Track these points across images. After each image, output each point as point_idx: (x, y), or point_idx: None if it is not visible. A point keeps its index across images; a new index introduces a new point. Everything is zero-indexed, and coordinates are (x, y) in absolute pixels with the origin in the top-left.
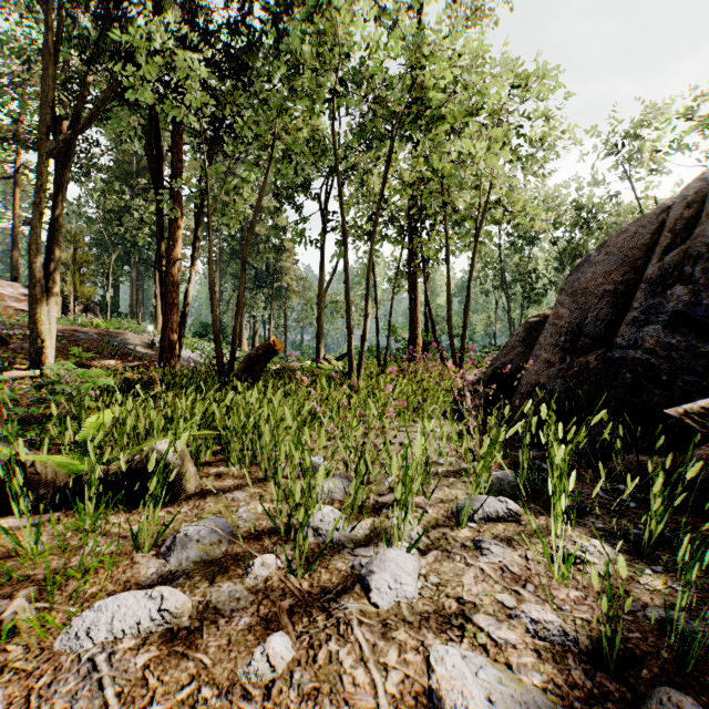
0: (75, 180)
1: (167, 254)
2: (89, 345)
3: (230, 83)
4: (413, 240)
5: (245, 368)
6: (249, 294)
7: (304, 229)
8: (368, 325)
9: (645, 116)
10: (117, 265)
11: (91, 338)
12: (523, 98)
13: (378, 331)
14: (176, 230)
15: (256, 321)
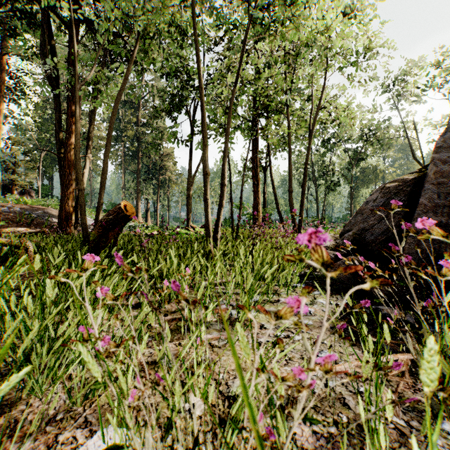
0: (16, 100)
1: (65, 143)
2: (10, 216)
3: (112, 3)
4: (256, 143)
5: (98, 234)
6: (143, 183)
7: (176, 131)
8: (224, 193)
9: (408, 65)
10: (51, 163)
11: (14, 211)
12: (347, 18)
13: (232, 204)
14: (72, 125)
15: (148, 202)
